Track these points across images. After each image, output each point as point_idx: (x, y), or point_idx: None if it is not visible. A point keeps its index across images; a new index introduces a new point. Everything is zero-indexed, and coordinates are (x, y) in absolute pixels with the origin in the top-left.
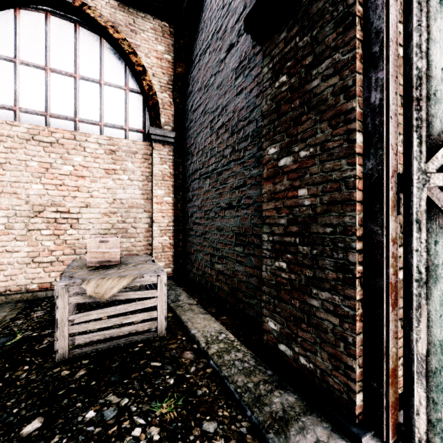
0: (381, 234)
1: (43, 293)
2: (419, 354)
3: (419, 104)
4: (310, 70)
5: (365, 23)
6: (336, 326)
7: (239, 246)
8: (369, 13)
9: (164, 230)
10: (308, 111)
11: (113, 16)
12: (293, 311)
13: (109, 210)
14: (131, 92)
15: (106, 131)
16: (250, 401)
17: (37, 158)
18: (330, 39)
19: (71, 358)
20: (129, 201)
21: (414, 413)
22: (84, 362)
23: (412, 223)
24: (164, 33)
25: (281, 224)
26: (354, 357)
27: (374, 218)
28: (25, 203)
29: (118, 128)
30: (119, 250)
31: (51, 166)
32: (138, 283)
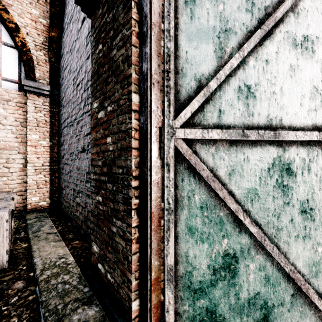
0: (147, 175)
1: None
2: (169, 265)
3: (168, 75)
4: (112, 41)
5: (140, 8)
6: (124, 248)
7: (88, 182)
8: (142, 0)
9: (39, 169)
10: (111, 74)
11: None
12: (105, 237)
13: None
14: (5, 45)
15: None
16: None
17: None
18: (121, 17)
19: None
20: (0, 143)
21: (165, 311)
22: None
23: (164, 166)
24: None
25: (99, 165)
26: (131, 272)
27: (144, 161)
28: None
29: None
30: None
31: None
32: None
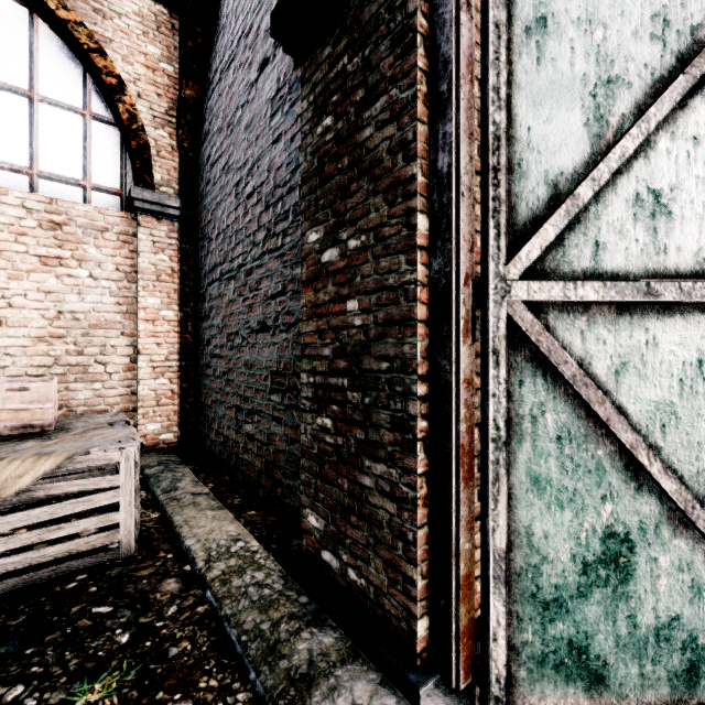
0: (450, 372)
1: None
2: (497, 549)
3: (496, 177)
4: (361, 112)
5: (431, 47)
6: (394, 516)
7: (276, 392)
8: (436, 31)
9: (160, 367)
10: (359, 176)
11: None
12: (341, 497)
13: (49, 331)
14: (97, 121)
15: (44, 187)
16: (258, 654)
17: None
18: (386, 64)
19: None
20: (90, 315)
21: (491, 639)
22: None
23: (489, 355)
24: (160, 25)
25: (325, 357)
26: (414, 563)
27: (442, 347)
28: None
29: (70, 183)
30: (52, 406)
31: None
32: (80, 464)
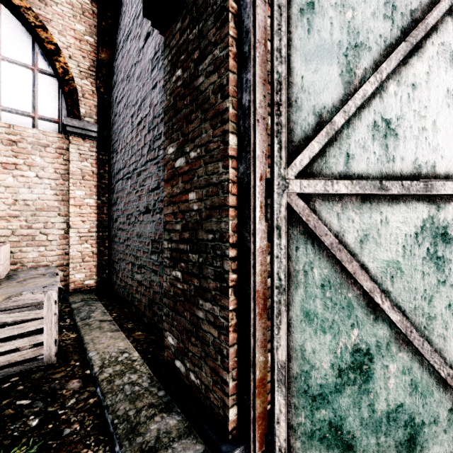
0: (250, 241)
1: None
2: (280, 361)
3: (279, 109)
4: (197, 66)
5: (239, 21)
6: (216, 338)
7: (154, 253)
8: (242, 11)
9: (84, 236)
10: (196, 109)
11: None
12: (186, 324)
13: (8, 212)
14: (42, 73)
15: (5, 117)
16: (123, 432)
17: None
18: (211, 33)
19: None
20: (37, 202)
21: (275, 422)
22: None
23: (274, 230)
24: (84, 11)
25: (177, 230)
26: (227, 370)
27: (245, 224)
28: None
29: (23, 114)
30: (1, 263)
31: None
32: (15, 303)
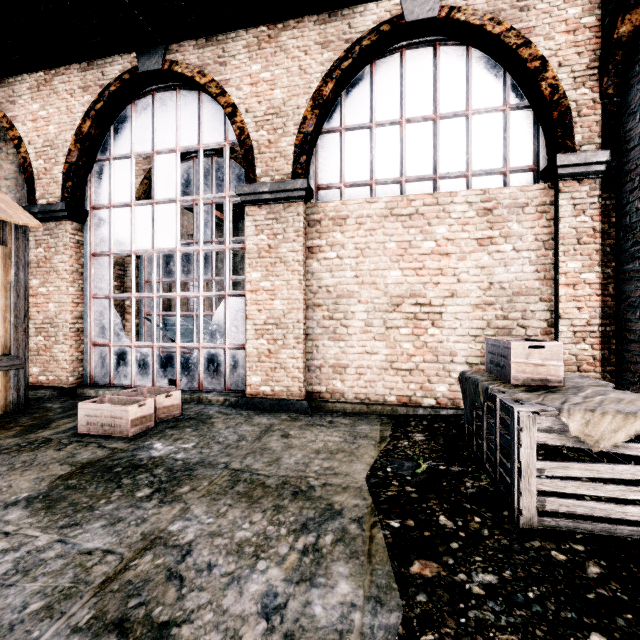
0: None
1: (403, 408)
2: None
3: None
4: None
5: None
6: None
7: None
8: None
9: (580, 332)
10: None
11: (492, 3)
12: None
13: (483, 299)
14: (513, 110)
15: (475, 183)
16: None
17: (394, 237)
18: None
19: (542, 530)
20: (513, 284)
21: None
22: (577, 547)
23: None
24: None
25: None
26: None
27: None
28: (383, 295)
29: (493, 173)
30: (562, 364)
31: (410, 245)
32: None
